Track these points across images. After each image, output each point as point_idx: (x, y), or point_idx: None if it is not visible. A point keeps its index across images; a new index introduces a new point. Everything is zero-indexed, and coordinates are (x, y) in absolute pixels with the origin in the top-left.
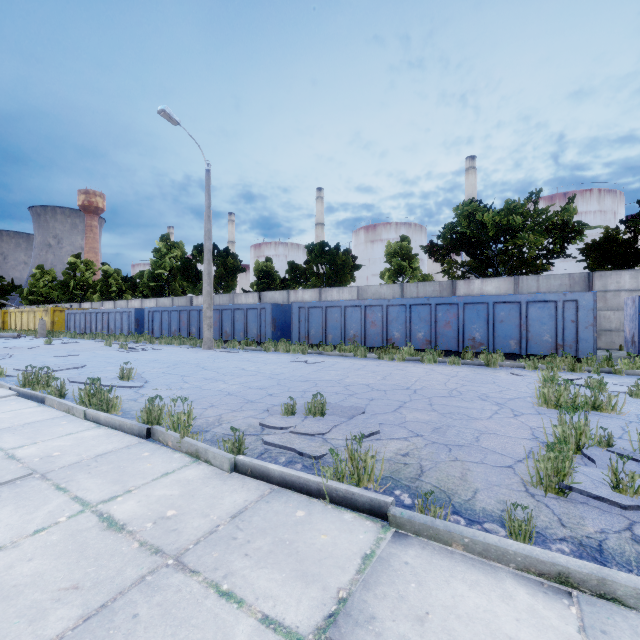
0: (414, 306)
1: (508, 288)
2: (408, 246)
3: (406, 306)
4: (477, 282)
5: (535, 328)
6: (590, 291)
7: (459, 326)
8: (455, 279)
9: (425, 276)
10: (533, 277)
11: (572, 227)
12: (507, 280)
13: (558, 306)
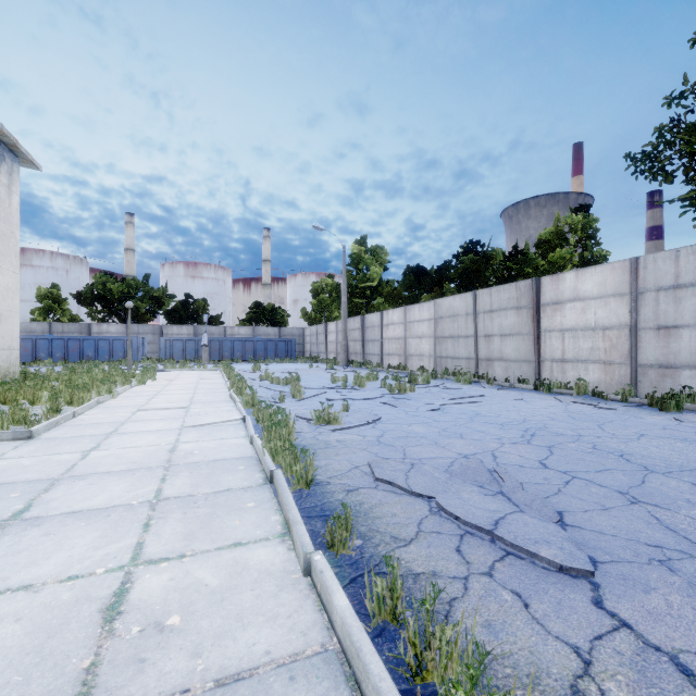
0: (55, 340)
1: (123, 330)
2: (58, 293)
3: (49, 340)
4: (105, 325)
5: (116, 350)
6: (162, 334)
7: (81, 350)
8: (97, 320)
9: (74, 316)
10: (136, 325)
11: (161, 300)
12: (123, 326)
13: (125, 342)
